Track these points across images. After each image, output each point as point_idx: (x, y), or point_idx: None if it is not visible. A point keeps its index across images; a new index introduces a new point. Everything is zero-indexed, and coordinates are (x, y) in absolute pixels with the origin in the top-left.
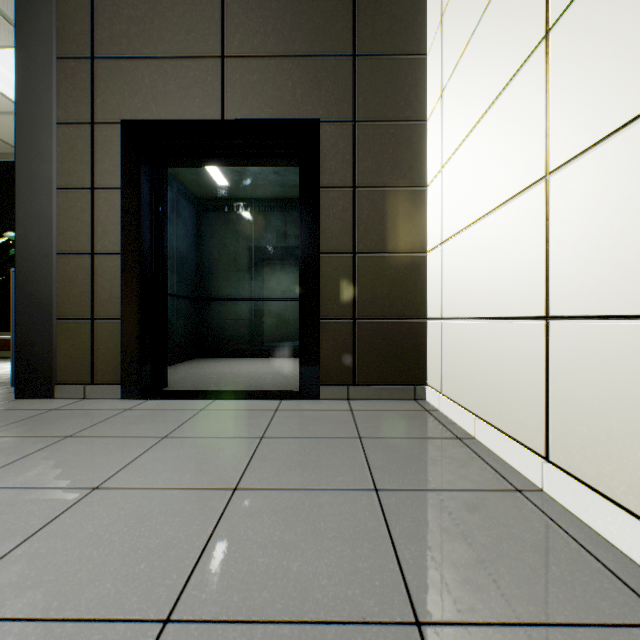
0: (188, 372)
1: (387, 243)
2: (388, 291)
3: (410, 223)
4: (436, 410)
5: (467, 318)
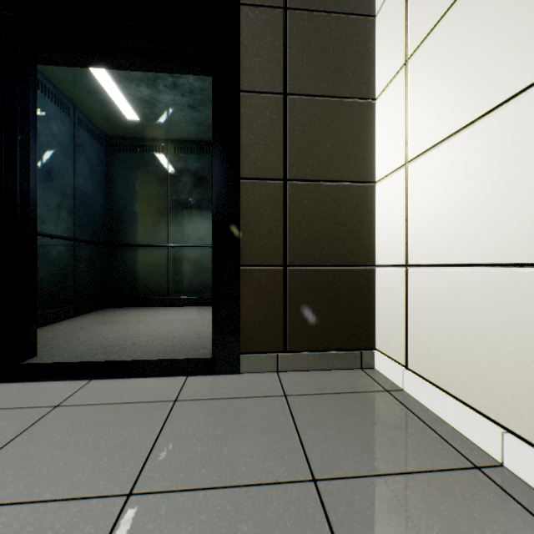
0: (82, 329)
1: (327, 168)
2: (328, 230)
3: (355, 144)
4: (399, 390)
5: (473, 264)
